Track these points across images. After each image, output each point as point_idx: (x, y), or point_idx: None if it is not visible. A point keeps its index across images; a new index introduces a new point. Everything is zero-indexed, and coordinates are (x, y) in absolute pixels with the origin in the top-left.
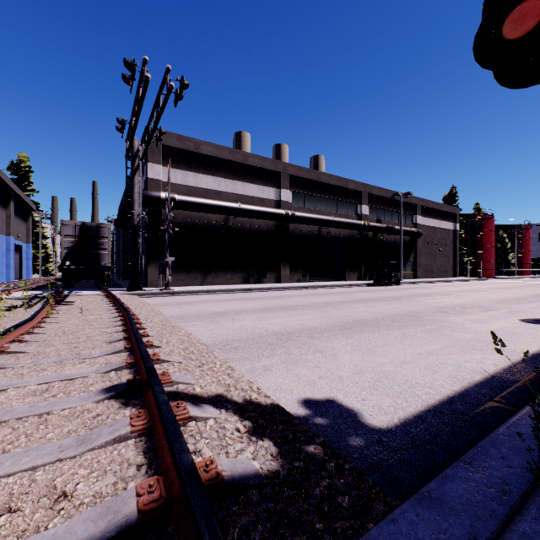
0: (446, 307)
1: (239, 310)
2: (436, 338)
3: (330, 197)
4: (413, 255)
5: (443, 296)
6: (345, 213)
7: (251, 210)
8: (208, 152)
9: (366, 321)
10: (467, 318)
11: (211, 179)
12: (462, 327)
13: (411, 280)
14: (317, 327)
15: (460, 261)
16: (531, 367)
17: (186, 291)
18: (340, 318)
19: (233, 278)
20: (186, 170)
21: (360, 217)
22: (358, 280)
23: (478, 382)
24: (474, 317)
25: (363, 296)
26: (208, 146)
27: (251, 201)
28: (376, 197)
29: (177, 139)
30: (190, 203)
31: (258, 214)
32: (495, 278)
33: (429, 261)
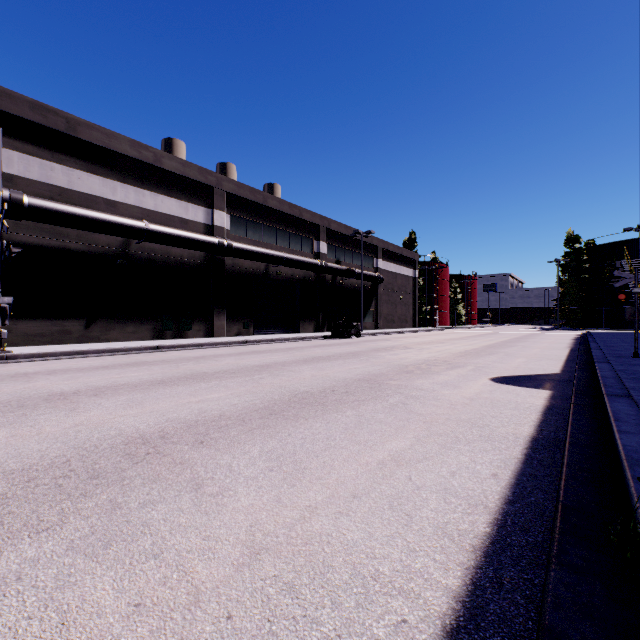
0: (411, 365)
1: (106, 387)
2: (404, 422)
3: (281, 228)
4: (374, 303)
5: (406, 350)
6: (299, 249)
7: (165, 233)
8: (93, 138)
9: (309, 396)
10: (436, 380)
11: (98, 180)
12: (434, 397)
13: (372, 331)
14: (225, 416)
15: (419, 310)
16: (545, 474)
17: (38, 354)
18: (272, 392)
19: (137, 332)
20: (49, 159)
21: (317, 255)
22: (314, 332)
23: (488, 542)
24: (443, 379)
25: (316, 353)
26: (93, 129)
27: (168, 221)
28: (336, 233)
29: (31, 107)
30: (54, 212)
31: (177, 240)
32: (450, 327)
33: (390, 309)
